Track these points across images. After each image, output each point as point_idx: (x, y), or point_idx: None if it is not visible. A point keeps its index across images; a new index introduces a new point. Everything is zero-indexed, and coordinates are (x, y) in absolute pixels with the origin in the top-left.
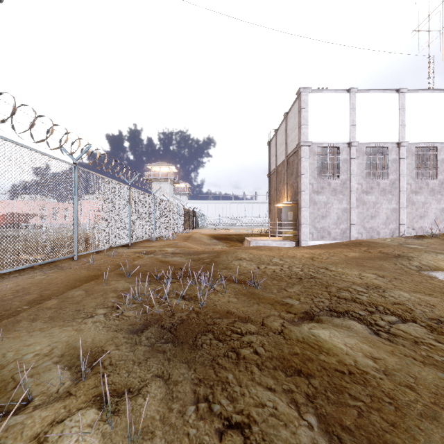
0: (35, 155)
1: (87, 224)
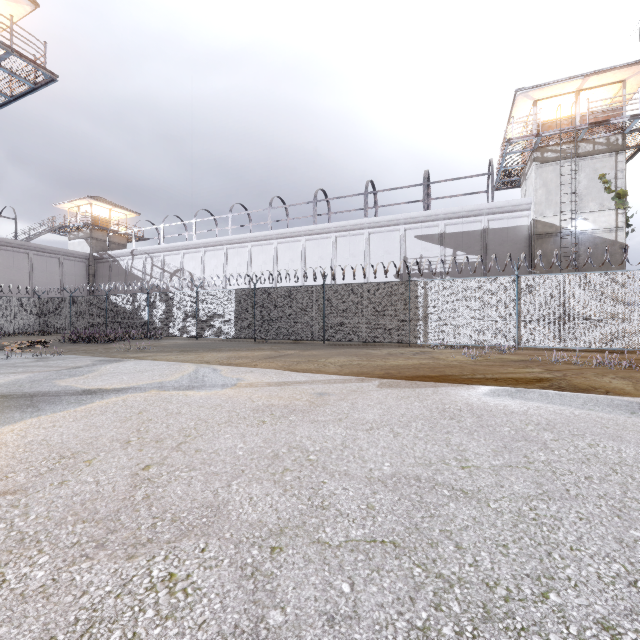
0: (600, 275)
1: None
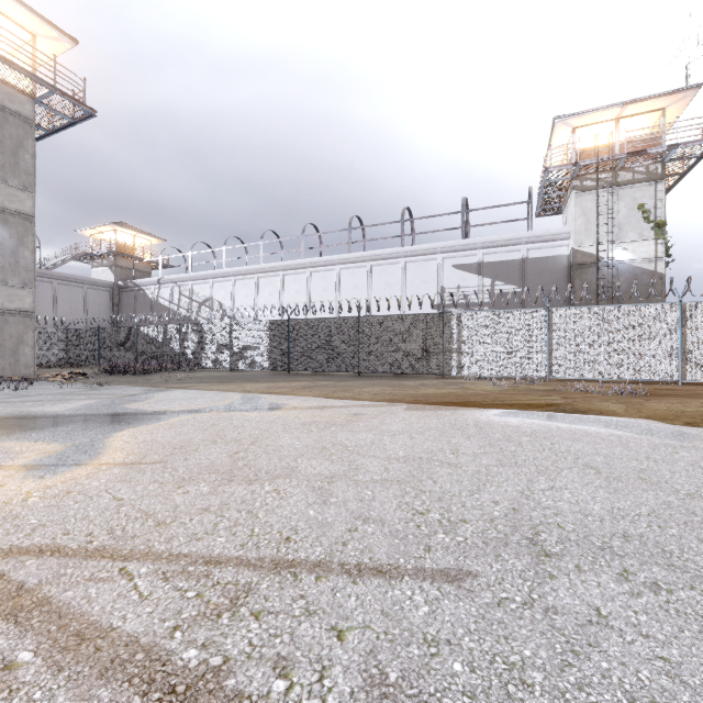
0: (628, 308)
1: (702, 354)
